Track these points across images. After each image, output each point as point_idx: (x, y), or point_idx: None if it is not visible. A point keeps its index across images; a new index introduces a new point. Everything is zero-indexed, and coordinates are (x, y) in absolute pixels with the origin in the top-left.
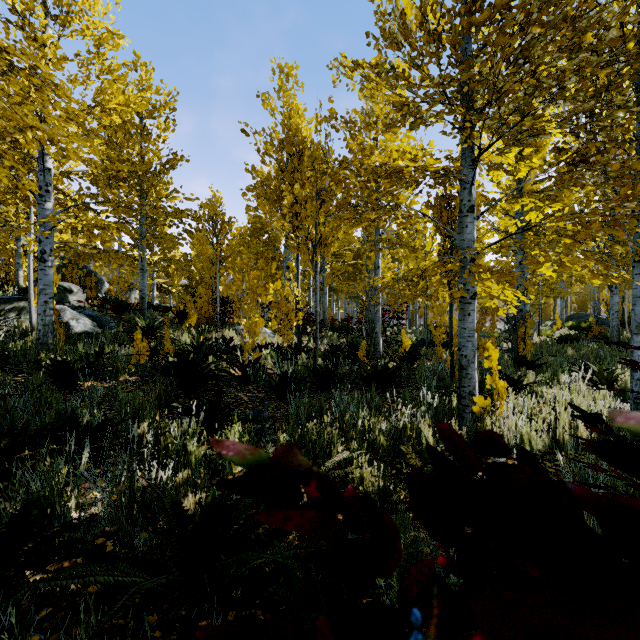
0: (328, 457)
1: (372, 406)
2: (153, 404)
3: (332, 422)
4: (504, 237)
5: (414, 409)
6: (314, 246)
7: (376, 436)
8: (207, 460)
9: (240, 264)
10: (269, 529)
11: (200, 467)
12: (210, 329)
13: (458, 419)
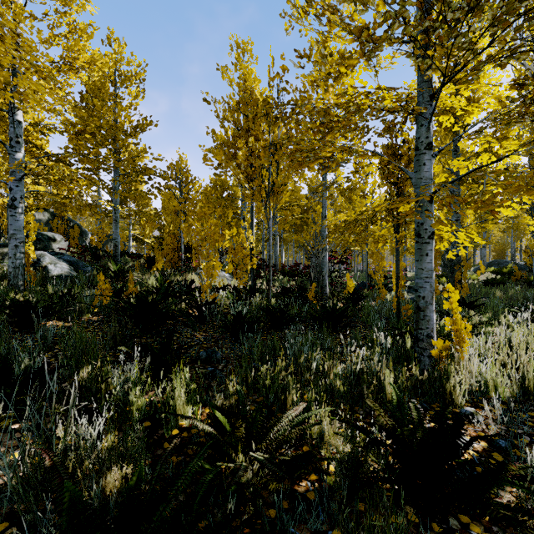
0: (282, 405)
1: (325, 347)
2: (108, 344)
3: (286, 365)
4: (468, 171)
5: (367, 350)
6: (267, 194)
7: (334, 383)
8: (152, 409)
9: (199, 212)
10: (209, 526)
11: (143, 418)
12: (175, 273)
13: (415, 362)
